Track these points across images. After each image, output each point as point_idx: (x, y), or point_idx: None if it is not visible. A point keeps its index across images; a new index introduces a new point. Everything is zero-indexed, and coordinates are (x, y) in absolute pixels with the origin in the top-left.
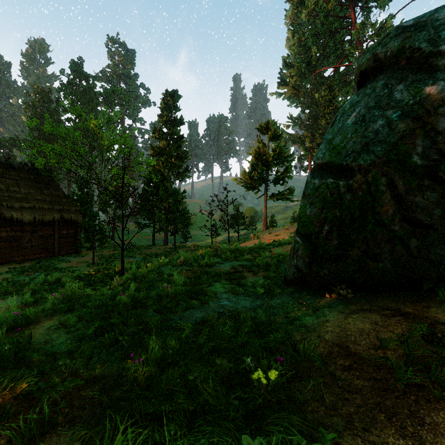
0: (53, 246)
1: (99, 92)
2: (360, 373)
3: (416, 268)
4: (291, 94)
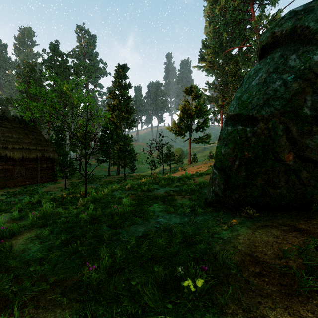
0: (36, 176)
1: (70, 65)
2: (269, 279)
3: (306, 193)
4: (208, 67)
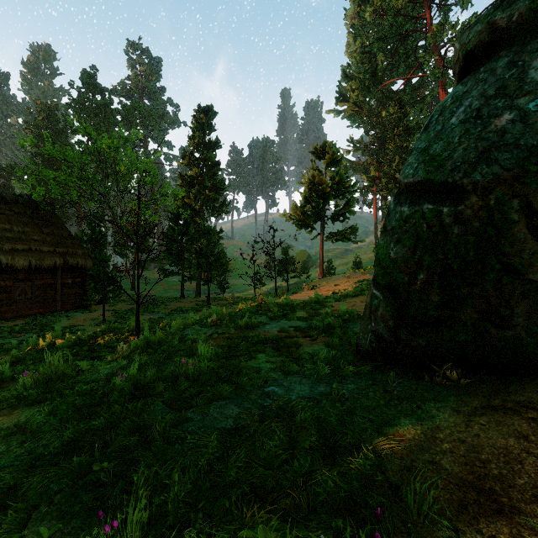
0: (54, 299)
1: (117, 109)
2: None
3: None
4: (352, 112)
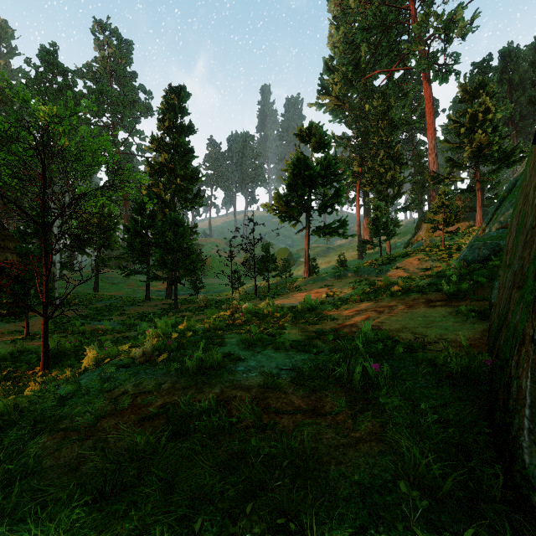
0: None
1: (81, 91)
2: None
3: None
4: (334, 106)
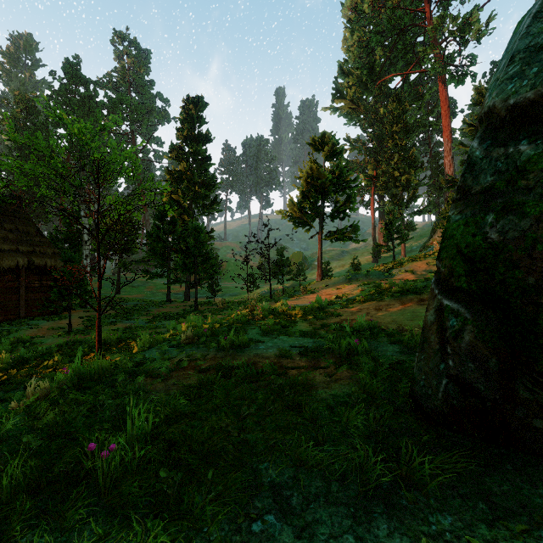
0: (17, 304)
1: (102, 101)
2: None
3: None
4: (349, 109)
